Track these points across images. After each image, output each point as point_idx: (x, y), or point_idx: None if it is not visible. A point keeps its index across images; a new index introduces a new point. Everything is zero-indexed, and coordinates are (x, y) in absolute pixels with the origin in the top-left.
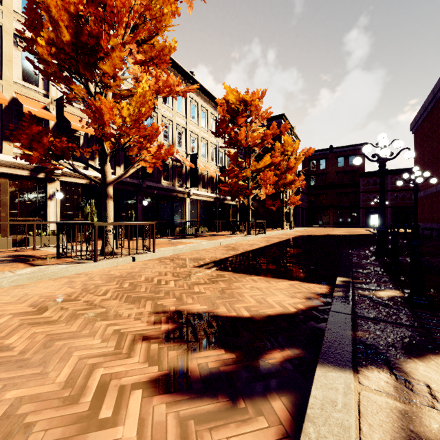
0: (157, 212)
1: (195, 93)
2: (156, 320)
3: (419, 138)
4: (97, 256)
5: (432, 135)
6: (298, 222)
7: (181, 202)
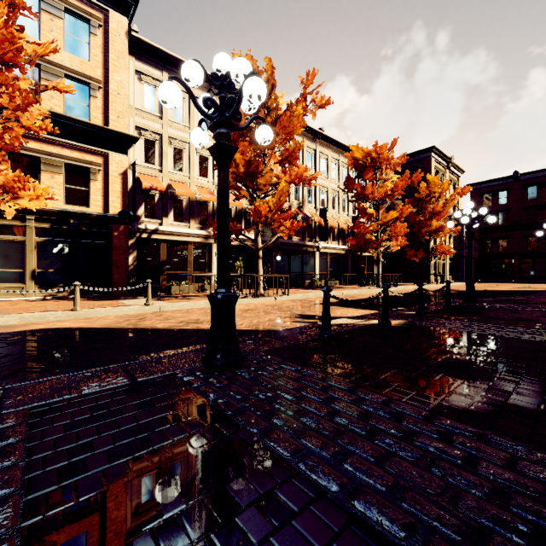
0: (288, 266)
1: (325, 147)
2: (292, 315)
3: None
4: (253, 296)
5: None
6: (461, 276)
7: (311, 256)
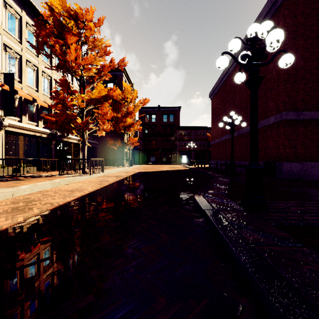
0: None
1: (15, 2)
2: None
3: (215, 102)
4: None
5: (225, 99)
6: (136, 160)
7: None
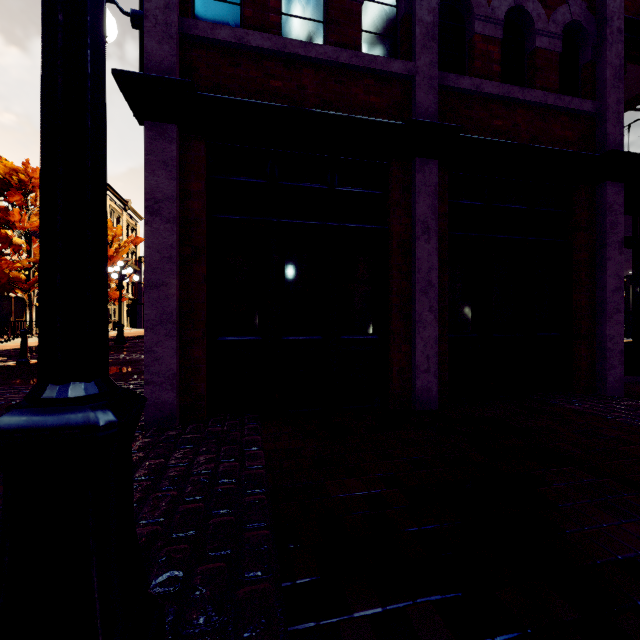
0: None
1: None
2: None
3: None
4: None
5: None
6: (140, 322)
7: None
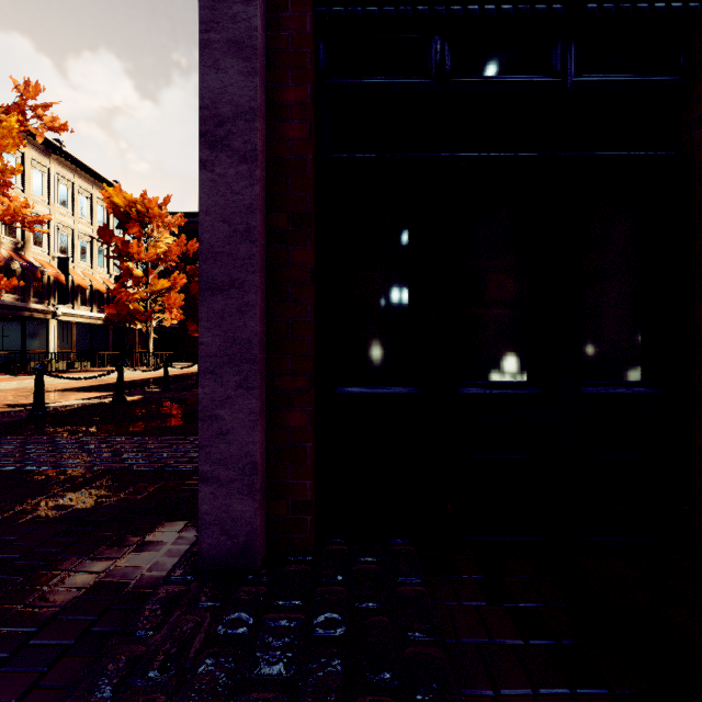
0: None
1: (68, 169)
2: None
3: None
4: None
5: None
6: None
7: (41, 325)
